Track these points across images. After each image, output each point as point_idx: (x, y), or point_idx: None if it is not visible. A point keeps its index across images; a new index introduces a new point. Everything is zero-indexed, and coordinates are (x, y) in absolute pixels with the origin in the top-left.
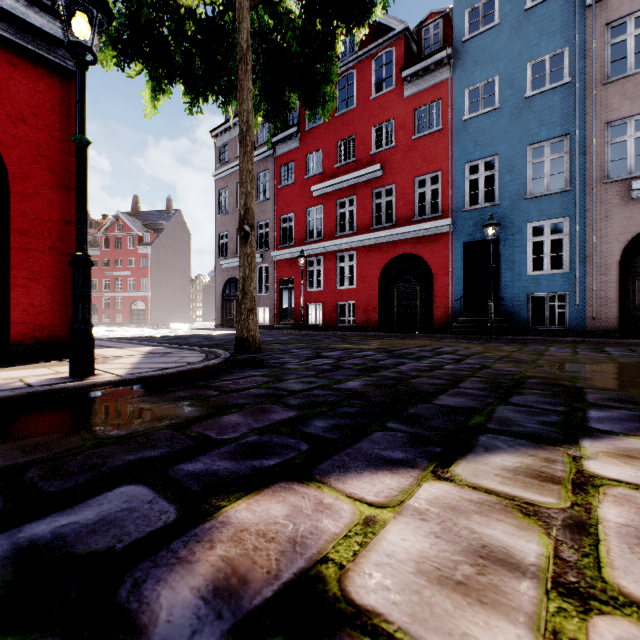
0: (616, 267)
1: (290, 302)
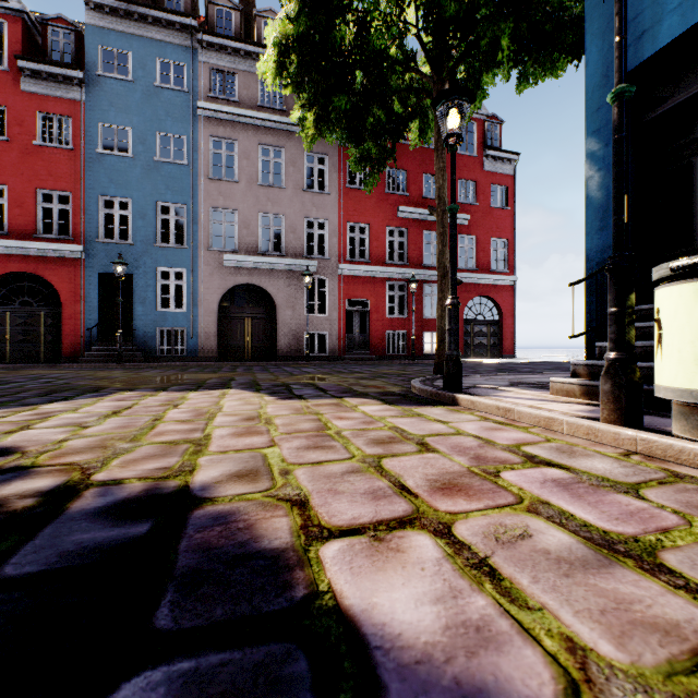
0: (216, 312)
1: None
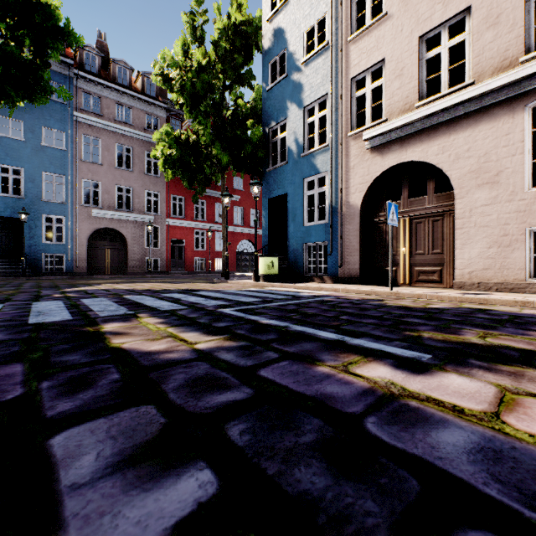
0: (87, 244)
1: None
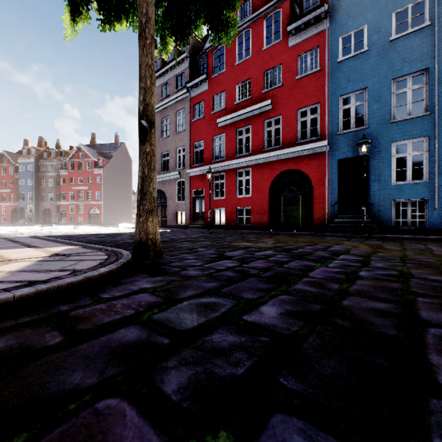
0: None
1: (201, 207)
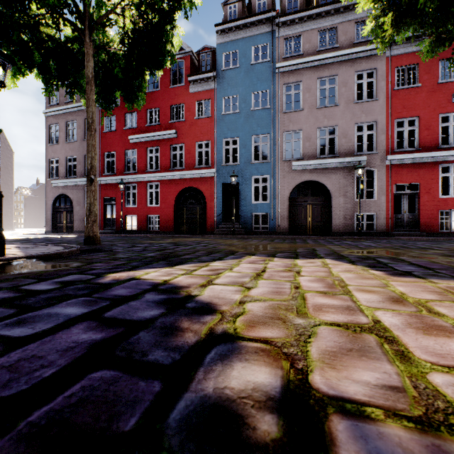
0: (287, 201)
1: (112, 214)
